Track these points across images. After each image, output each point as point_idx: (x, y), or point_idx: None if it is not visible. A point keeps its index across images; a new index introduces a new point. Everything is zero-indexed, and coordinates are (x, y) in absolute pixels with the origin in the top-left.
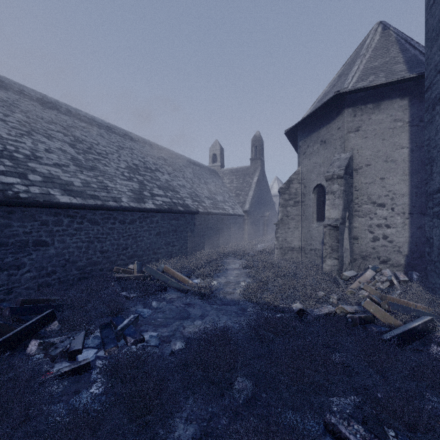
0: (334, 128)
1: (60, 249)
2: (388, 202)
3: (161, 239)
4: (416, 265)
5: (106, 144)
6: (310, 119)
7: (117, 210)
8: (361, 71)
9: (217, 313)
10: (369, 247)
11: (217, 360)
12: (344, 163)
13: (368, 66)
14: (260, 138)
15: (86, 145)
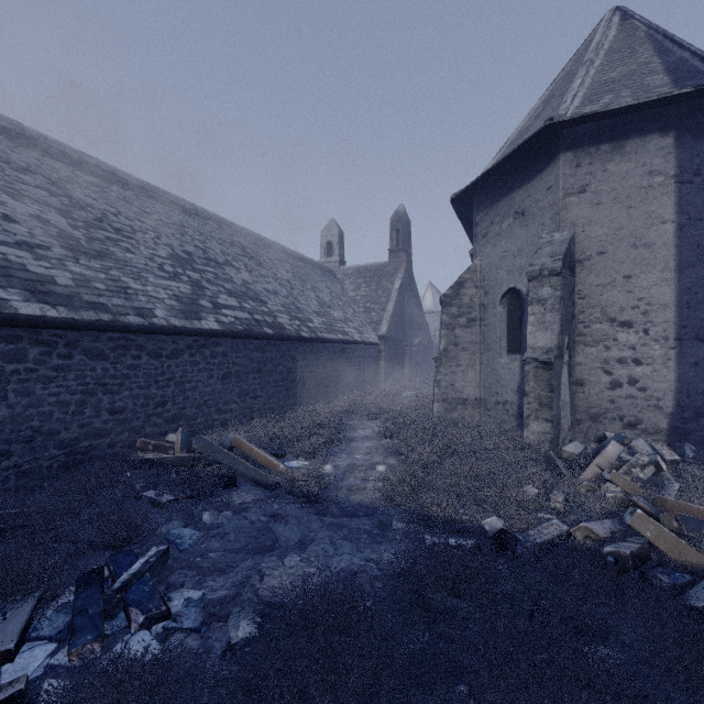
0: (540, 188)
1: (20, 407)
2: (638, 319)
3: (233, 386)
4: (689, 430)
5: (133, 215)
6: (496, 176)
7: (145, 331)
8: (589, 88)
9: (332, 535)
10: (604, 398)
11: (330, 696)
12: (560, 248)
13: (599, 79)
14: (405, 216)
15: (94, 214)
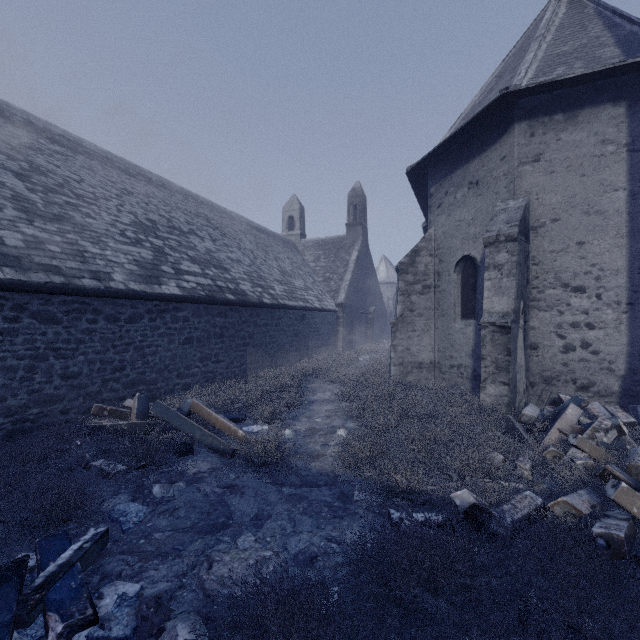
0: (494, 158)
1: None
2: (591, 284)
3: (194, 350)
4: None
5: (97, 183)
6: (450, 148)
7: (101, 295)
8: (542, 61)
9: (291, 510)
10: (557, 362)
11: None
12: (516, 215)
13: (552, 52)
14: (361, 192)
15: (55, 180)
